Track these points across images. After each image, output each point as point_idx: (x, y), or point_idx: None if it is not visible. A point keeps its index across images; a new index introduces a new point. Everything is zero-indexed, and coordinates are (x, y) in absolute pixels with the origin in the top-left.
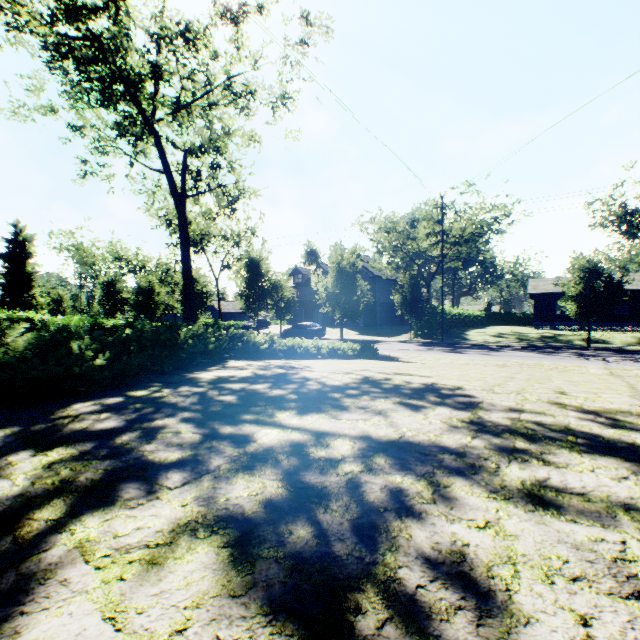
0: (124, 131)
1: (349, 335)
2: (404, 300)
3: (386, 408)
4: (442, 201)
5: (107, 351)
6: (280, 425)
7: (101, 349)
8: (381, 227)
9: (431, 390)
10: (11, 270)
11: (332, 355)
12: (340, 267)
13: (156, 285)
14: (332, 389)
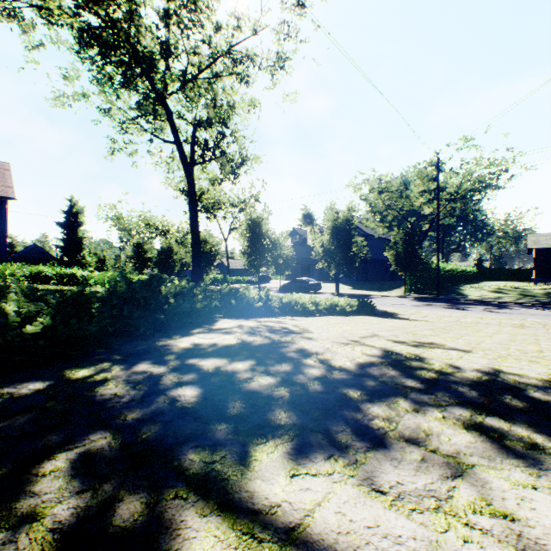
0: (143, 110)
1: (343, 289)
2: (398, 256)
3: (461, 446)
4: (438, 158)
5: (53, 314)
6: (248, 507)
7: (44, 312)
8: (374, 188)
9: (509, 389)
10: (67, 236)
11: (330, 311)
12: (336, 224)
13: (174, 246)
14: (343, 378)
